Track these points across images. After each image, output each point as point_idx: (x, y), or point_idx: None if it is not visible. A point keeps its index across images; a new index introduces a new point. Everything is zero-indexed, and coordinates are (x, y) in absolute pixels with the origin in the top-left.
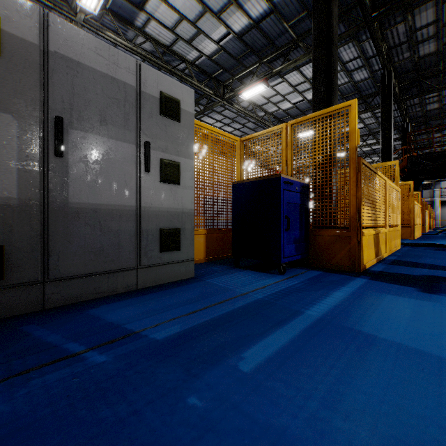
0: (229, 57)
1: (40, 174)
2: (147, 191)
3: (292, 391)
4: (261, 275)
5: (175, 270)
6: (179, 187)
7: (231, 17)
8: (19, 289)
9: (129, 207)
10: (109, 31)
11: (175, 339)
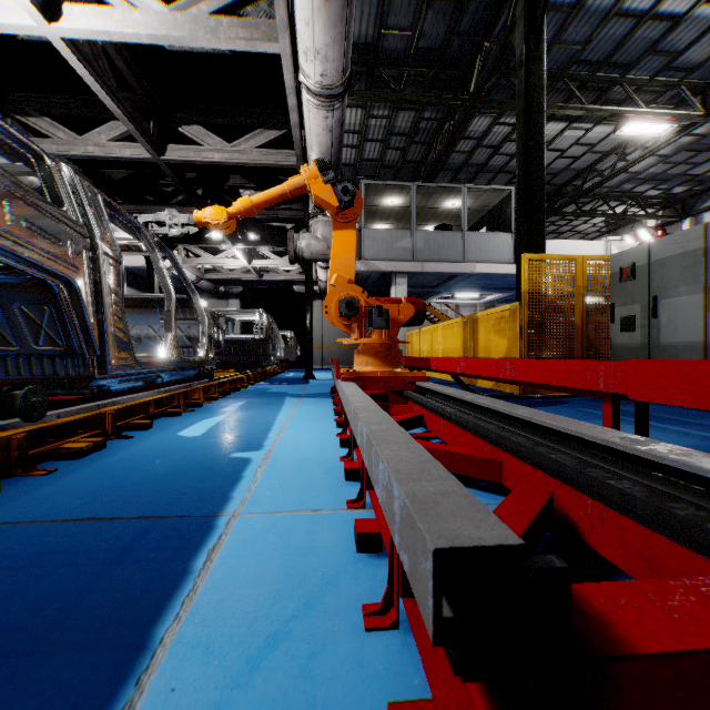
0: None
1: (648, 330)
2: None
3: (562, 409)
4: None
5: None
6: None
7: None
8: None
9: (696, 343)
10: None
11: None
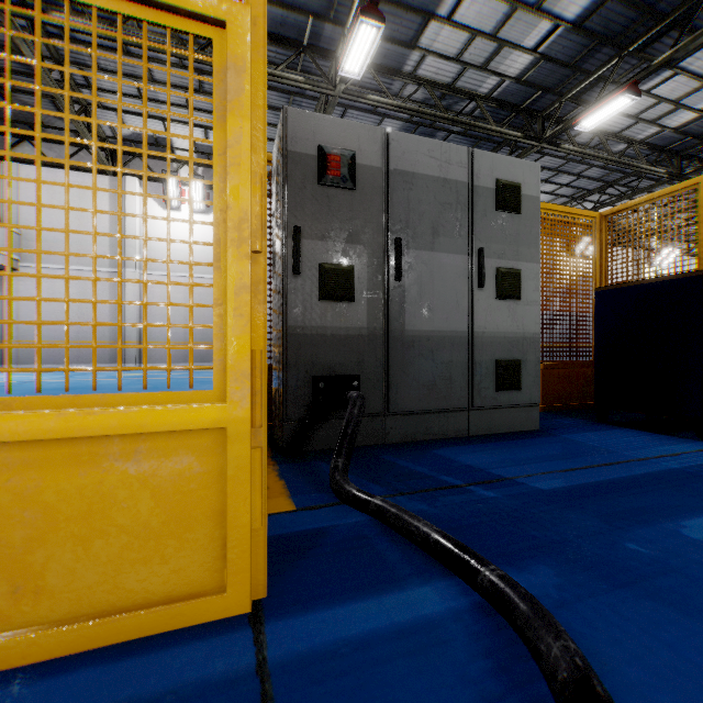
0: (555, 67)
1: (382, 302)
2: (480, 312)
3: None
4: (660, 438)
5: (513, 416)
6: (519, 304)
7: (561, 1)
8: (367, 420)
9: (461, 333)
10: (369, 92)
11: (567, 493)
